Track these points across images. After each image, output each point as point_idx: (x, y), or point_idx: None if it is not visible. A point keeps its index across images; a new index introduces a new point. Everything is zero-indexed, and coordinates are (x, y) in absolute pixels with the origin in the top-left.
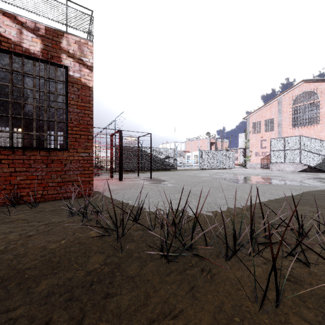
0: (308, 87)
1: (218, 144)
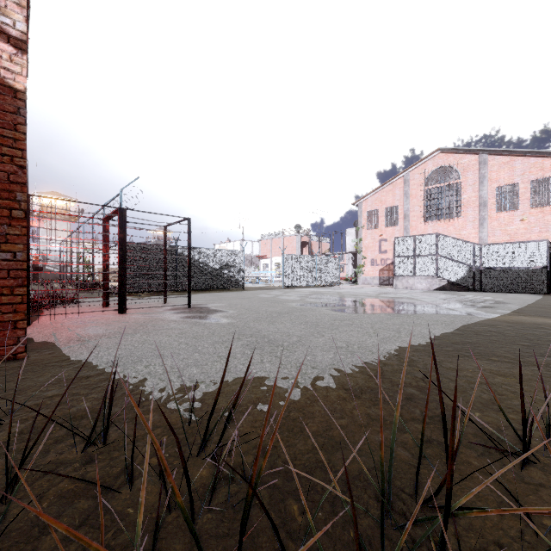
0: (446, 159)
1: (314, 245)
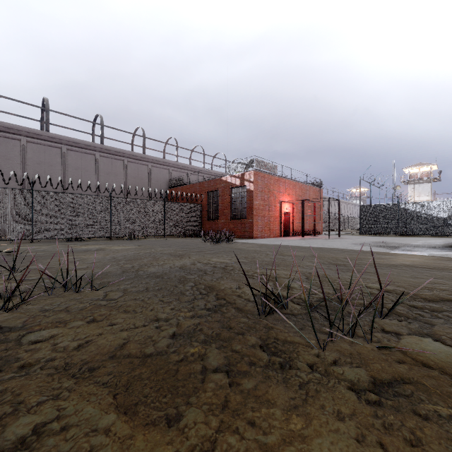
0: None
1: None
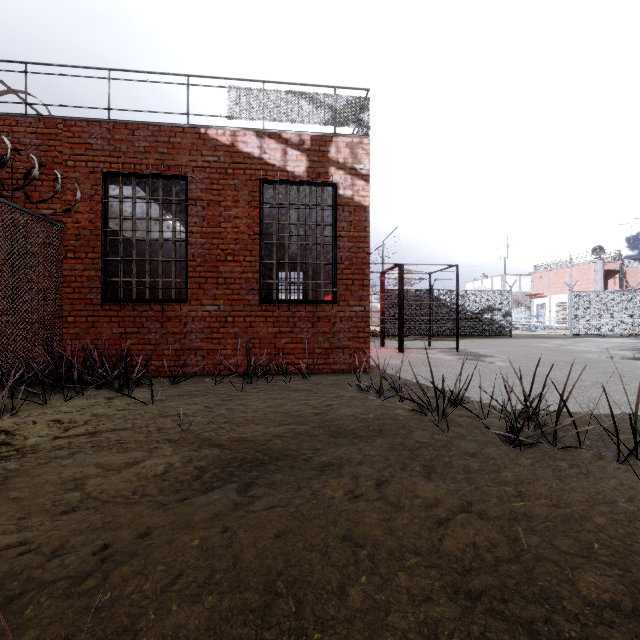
0: None
1: (630, 274)
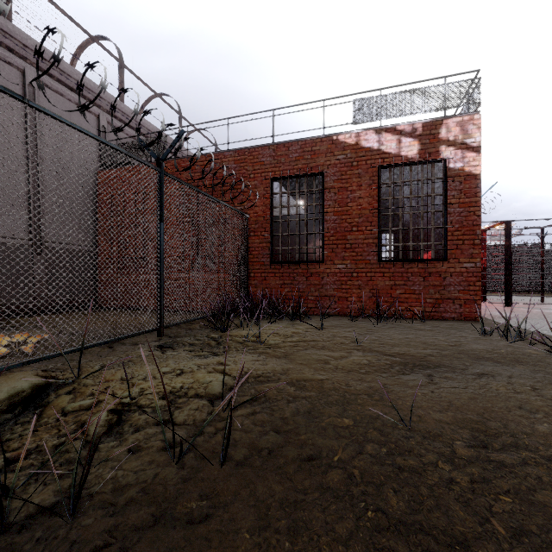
0: None
1: None
